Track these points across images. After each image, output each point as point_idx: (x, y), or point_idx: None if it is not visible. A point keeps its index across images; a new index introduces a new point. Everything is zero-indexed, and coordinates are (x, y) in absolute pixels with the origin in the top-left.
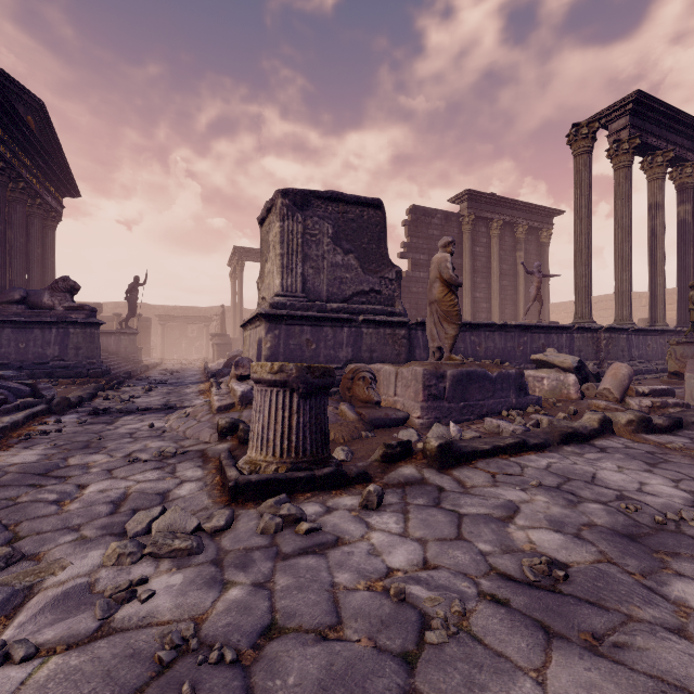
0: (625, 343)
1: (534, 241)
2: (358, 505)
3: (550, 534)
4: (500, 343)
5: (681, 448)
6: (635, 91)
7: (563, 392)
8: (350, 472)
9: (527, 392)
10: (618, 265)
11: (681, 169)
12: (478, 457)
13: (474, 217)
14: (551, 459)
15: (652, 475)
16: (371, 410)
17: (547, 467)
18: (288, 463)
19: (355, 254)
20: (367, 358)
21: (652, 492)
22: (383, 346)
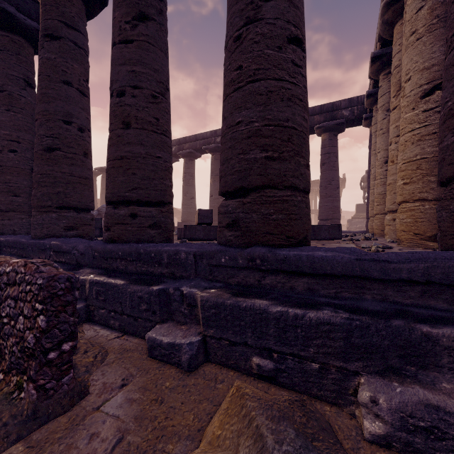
0: None
1: None
2: None
3: None
4: None
5: None
6: None
7: None
8: None
9: None
10: None
11: None
12: None
13: None
14: None
15: None
16: None
17: None
18: None
19: None
20: None
21: None
22: None
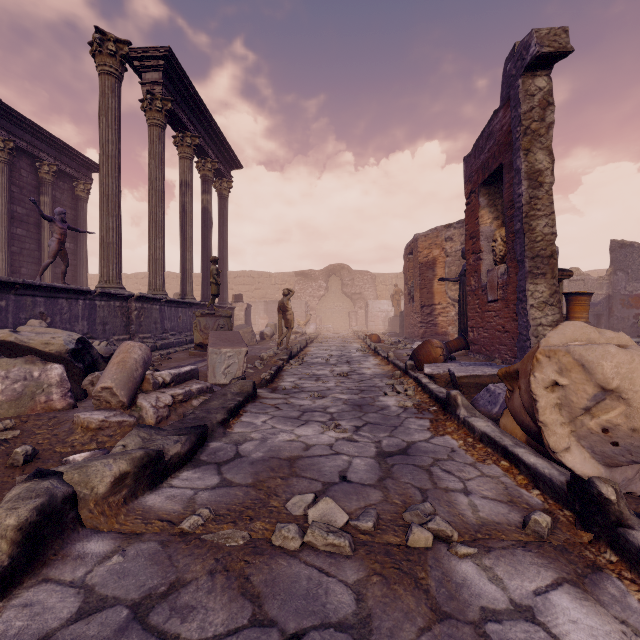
0: (158, 314)
1: (67, 190)
2: None
3: None
4: None
5: (207, 523)
6: (168, 47)
7: (38, 399)
8: None
9: None
10: (153, 229)
11: (205, 162)
12: None
13: None
14: None
15: None
16: None
17: None
18: None
19: None
20: None
21: None
22: None
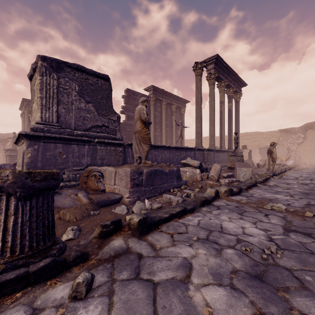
0: (213, 155)
1: (179, 112)
2: (67, 298)
3: (216, 290)
4: (167, 155)
5: (246, 202)
6: (216, 54)
7: (194, 177)
8: (69, 256)
9: (181, 178)
10: (210, 124)
11: (229, 90)
12: (162, 222)
13: (155, 98)
14: (199, 217)
15: (244, 221)
16: (98, 195)
17: (198, 224)
18: (1, 264)
19: (93, 104)
20: (100, 163)
21: (250, 234)
22: (109, 156)
